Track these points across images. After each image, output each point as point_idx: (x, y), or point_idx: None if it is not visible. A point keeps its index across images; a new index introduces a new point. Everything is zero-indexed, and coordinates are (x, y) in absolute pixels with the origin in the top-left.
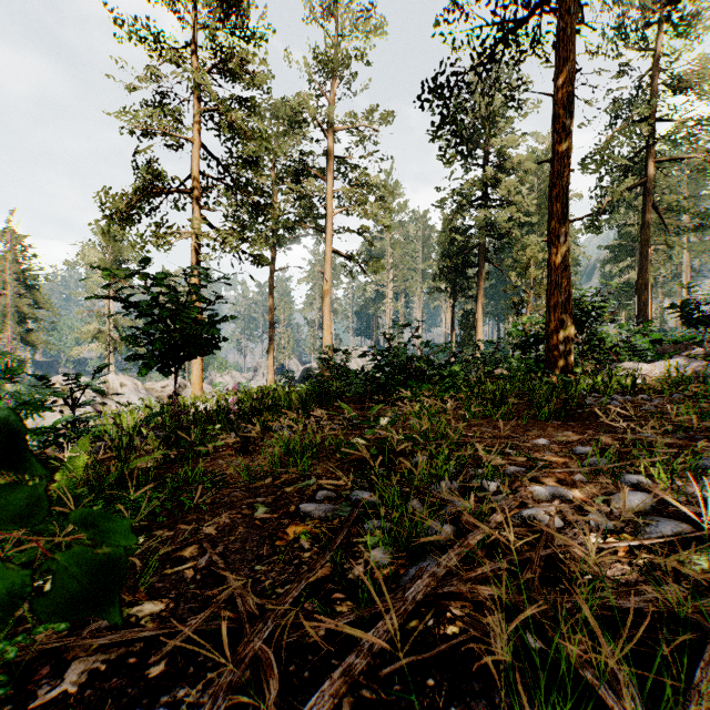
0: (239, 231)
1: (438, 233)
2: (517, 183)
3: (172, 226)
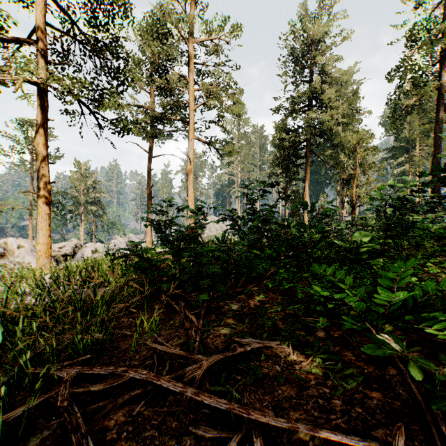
0: (98, 98)
1: (276, 131)
2: (336, 92)
3: (1, 71)
